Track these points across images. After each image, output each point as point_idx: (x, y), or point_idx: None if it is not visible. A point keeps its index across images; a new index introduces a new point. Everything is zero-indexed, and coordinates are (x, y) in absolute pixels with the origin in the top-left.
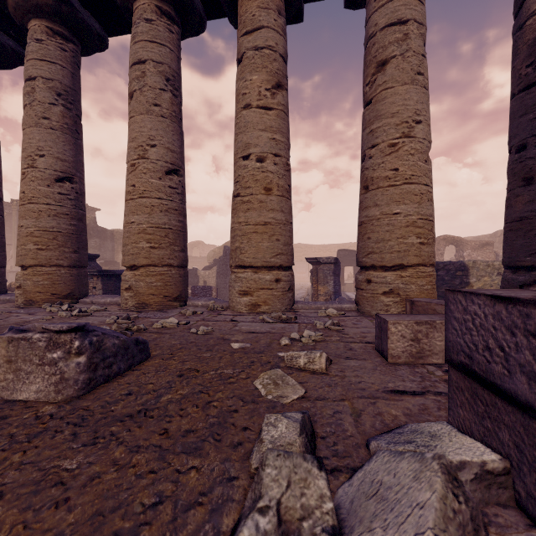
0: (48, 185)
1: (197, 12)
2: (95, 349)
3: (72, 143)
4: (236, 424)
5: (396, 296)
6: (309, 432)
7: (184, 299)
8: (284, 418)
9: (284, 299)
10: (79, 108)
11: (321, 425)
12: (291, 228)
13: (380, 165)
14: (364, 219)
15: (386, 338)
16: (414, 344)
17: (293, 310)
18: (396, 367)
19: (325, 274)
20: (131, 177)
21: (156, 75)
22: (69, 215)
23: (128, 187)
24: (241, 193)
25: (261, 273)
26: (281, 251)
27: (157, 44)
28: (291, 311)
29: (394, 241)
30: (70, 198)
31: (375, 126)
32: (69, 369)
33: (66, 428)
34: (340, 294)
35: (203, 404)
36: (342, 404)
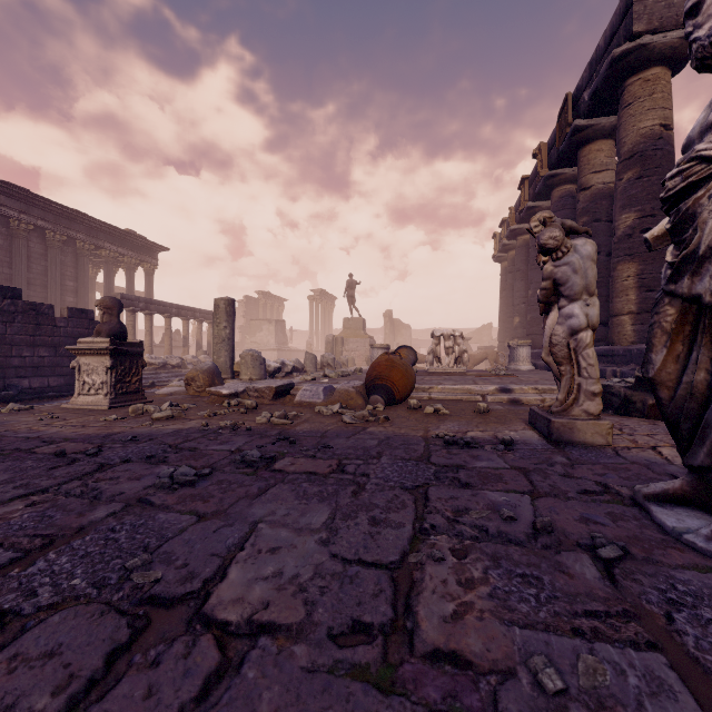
0: None
1: None
2: None
3: None
4: None
5: None
6: None
7: None
8: None
9: None
10: None
11: None
12: None
13: None
14: None
15: None
16: None
17: None
18: None
19: None
20: None
21: None
22: None
23: None
24: None
25: None
26: None
27: None
28: None
29: None
30: None
31: None
32: None
33: None
34: None
35: None
36: None
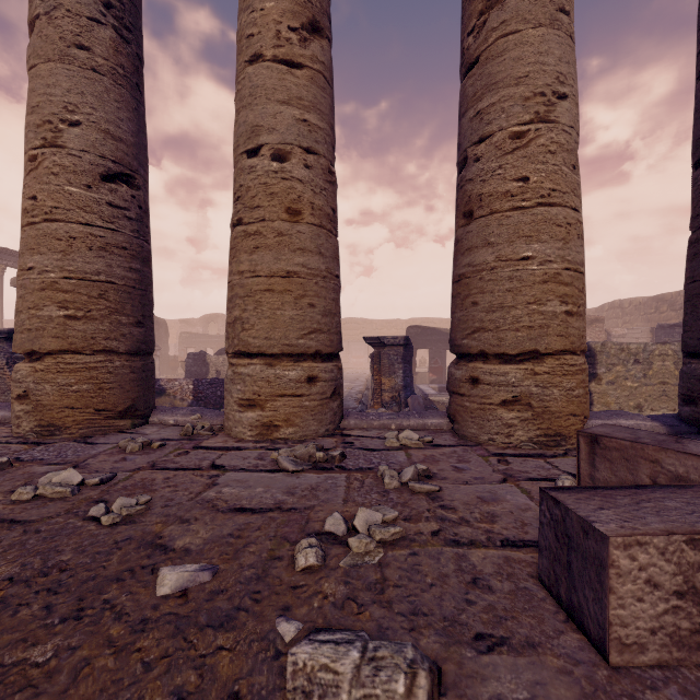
0: None
1: None
2: None
3: None
4: None
5: (525, 409)
6: None
7: (143, 412)
8: None
9: (323, 413)
10: None
11: None
12: (336, 285)
13: (495, 172)
14: (466, 270)
15: (598, 585)
16: (684, 606)
17: (340, 431)
18: None
19: (391, 360)
20: (30, 182)
21: None
22: None
23: (24, 200)
24: (244, 219)
25: (281, 366)
26: (319, 326)
27: None
28: (337, 436)
29: (521, 309)
30: None
31: (486, 102)
32: None
33: None
34: (412, 389)
35: None
36: None
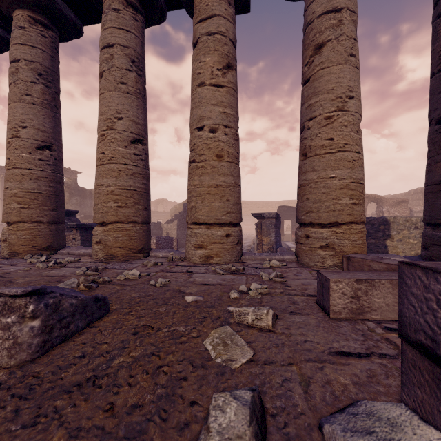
0: (29, 152)
1: (158, 4)
2: (52, 311)
3: (51, 116)
4: (184, 396)
5: (331, 250)
6: (259, 414)
7: (147, 251)
8: (232, 400)
9: (233, 251)
10: (58, 86)
11: (270, 397)
12: (239, 189)
13: (317, 135)
14: (303, 182)
15: (328, 295)
16: (354, 301)
17: (241, 261)
18: (338, 323)
19: (268, 227)
20: (101, 146)
21: (122, 57)
22: (49, 178)
23: (98, 154)
24: (196, 160)
25: (214, 229)
26: (231, 210)
27: (124, 31)
28: (240, 262)
29: (329, 202)
30: (49, 164)
31: (313, 101)
32: (23, 334)
33: (10, 402)
34: (280, 244)
35: (153, 370)
36: (291, 370)
